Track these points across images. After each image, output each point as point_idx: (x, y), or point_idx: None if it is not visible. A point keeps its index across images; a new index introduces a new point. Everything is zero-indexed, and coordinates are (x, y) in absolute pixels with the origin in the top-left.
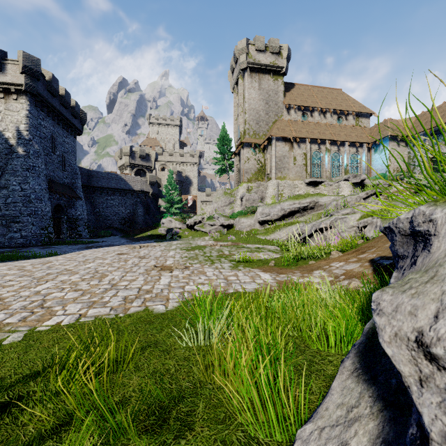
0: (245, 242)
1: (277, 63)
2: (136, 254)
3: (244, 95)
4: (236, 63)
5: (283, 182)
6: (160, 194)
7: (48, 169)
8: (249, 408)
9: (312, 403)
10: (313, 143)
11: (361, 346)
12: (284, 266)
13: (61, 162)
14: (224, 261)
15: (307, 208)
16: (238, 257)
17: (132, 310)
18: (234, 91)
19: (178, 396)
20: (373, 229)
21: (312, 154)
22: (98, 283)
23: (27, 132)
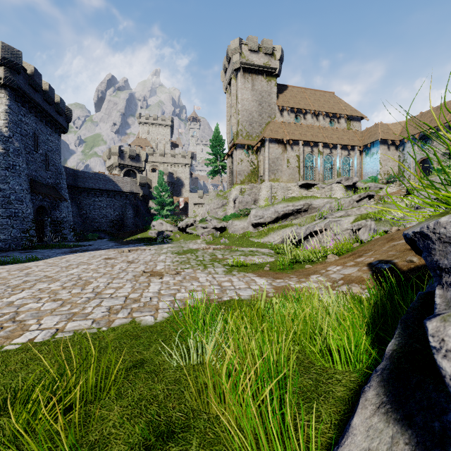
0: (239, 245)
1: (270, 64)
2: (124, 258)
3: (237, 95)
4: (229, 63)
5: (277, 185)
6: (151, 195)
7: (30, 168)
8: (251, 444)
9: (323, 434)
10: (306, 146)
11: (385, 373)
12: (280, 270)
13: (44, 161)
14: (218, 266)
15: (301, 210)
16: (232, 261)
17: (117, 322)
18: (227, 91)
19: (167, 432)
20: (367, 232)
21: (305, 156)
22: (81, 291)
23: (6, 129)
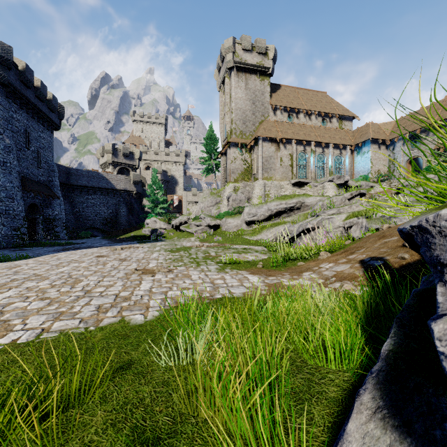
0: (232, 242)
1: (264, 64)
2: (116, 256)
3: (231, 94)
4: (223, 62)
5: (270, 183)
6: (144, 193)
7: (21, 166)
8: None
9: (316, 438)
10: (298, 145)
11: (381, 375)
12: (273, 268)
13: (36, 158)
14: (211, 263)
15: (294, 208)
16: (225, 258)
17: (106, 322)
18: (221, 90)
19: (153, 438)
20: (358, 229)
21: (298, 155)
22: (70, 290)
23: None
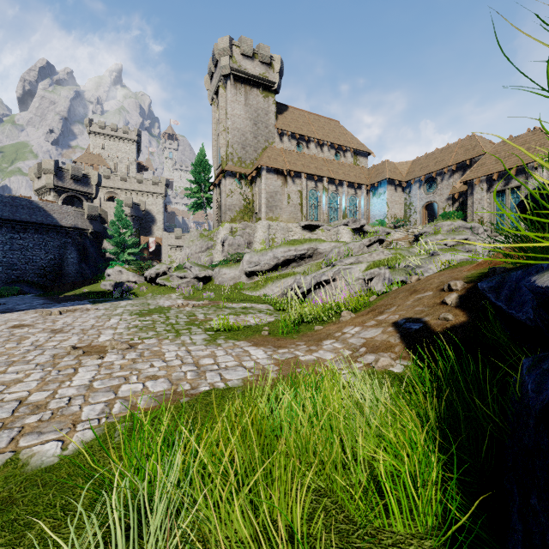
0: (228, 300)
1: (268, 77)
2: (48, 324)
3: (227, 109)
4: (216, 67)
5: (276, 225)
6: (106, 233)
7: None
8: None
9: None
10: (309, 180)
11: None
12: (282, 335)
13: None
14: (196, 331)
15: (305, 256)
16: (218, 323)
17: None
18: (213, 103)
19: None
20: (380, 282)
21: (308, 192)
22: None
23: None
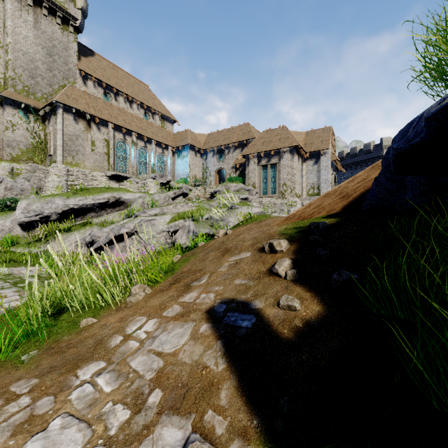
0: None
1: (67, 8)
2: None
3: (5, 22)
4: None
5: (76, 171)
6: None
7: None
8: None
9: None
10: (117, 131)
11: None
12: (4, 352)
13: None
14: None
15: (106, 205)
16: None
17: None
18: None
19: None
20: (185, 234)
21: (116, 143)
22: None
23: None
